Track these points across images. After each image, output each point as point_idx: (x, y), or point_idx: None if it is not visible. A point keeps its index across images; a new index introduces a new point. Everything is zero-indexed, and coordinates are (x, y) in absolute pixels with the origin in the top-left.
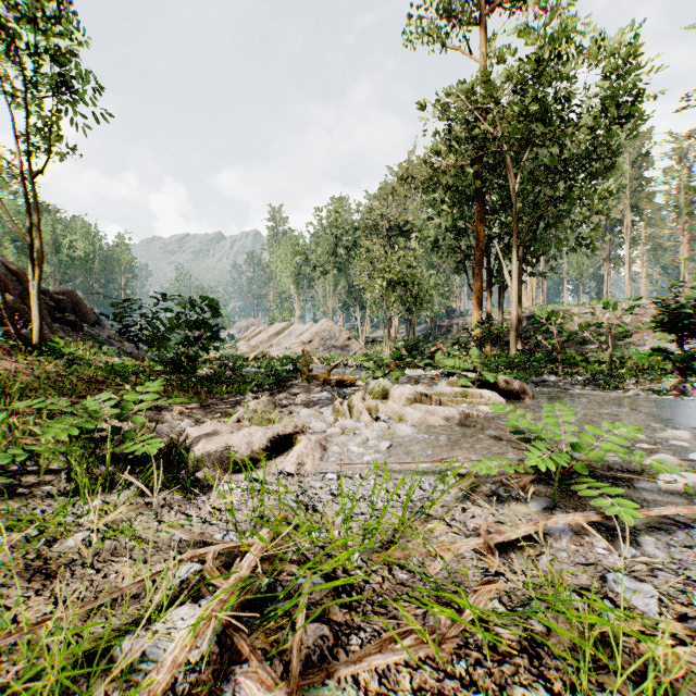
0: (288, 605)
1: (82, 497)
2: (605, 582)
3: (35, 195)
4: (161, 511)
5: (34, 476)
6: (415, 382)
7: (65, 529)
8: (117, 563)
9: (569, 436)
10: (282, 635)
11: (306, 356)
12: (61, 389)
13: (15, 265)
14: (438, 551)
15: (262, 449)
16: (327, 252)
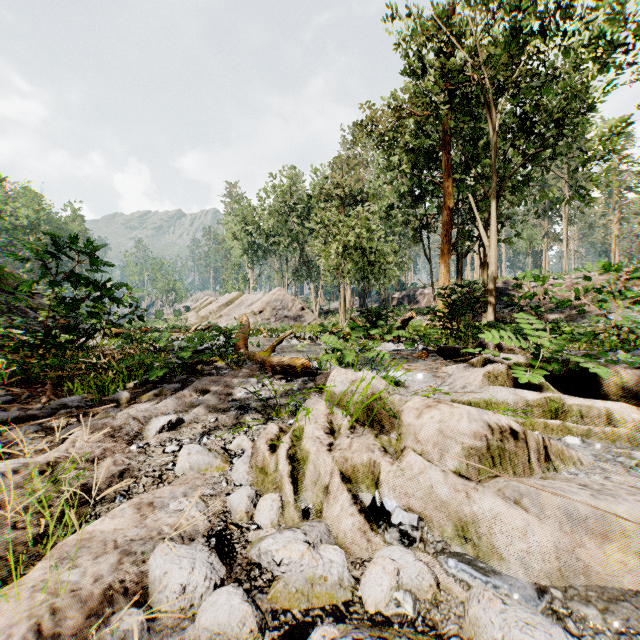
0: None
1: None
2: None
3: None
4: None
5: None
6: (403, 365)
7: None
8: None
9: None
10: None
11: (243, 326)
12: None
13: None
14: None
15: None
16: (281, 222)
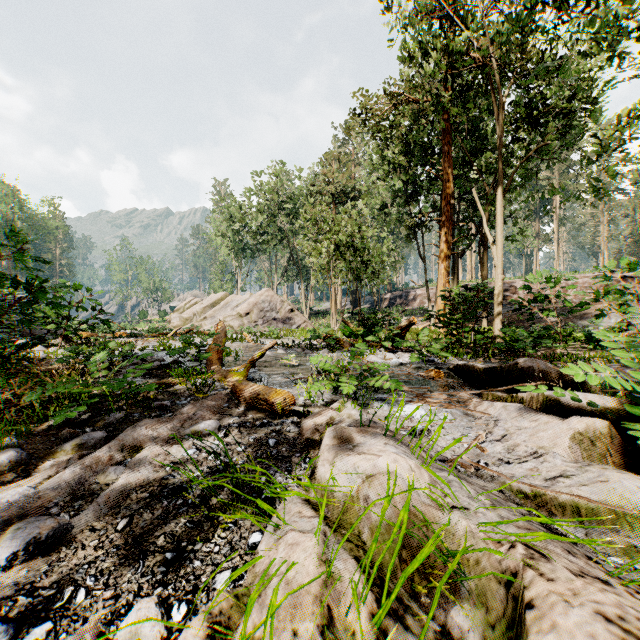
0: None
1: None
2: None
3: None
4: None
5: None
6: (418, 395)
7: None
8: None
9: None
10: None
11: (218, 335)
12: None
13: None
14: None
15: None
16: (270, 220)
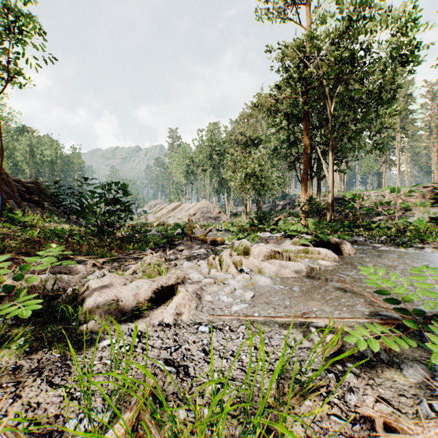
0: None
1: None
2: None
3: None
4: (26, 380)
5: None
6: (266, 241)
7: None
8: None
9: None
10: None
11: (190, 223)
12: None
13: None
14: None
15: (147, 300)
16: (206, 157)
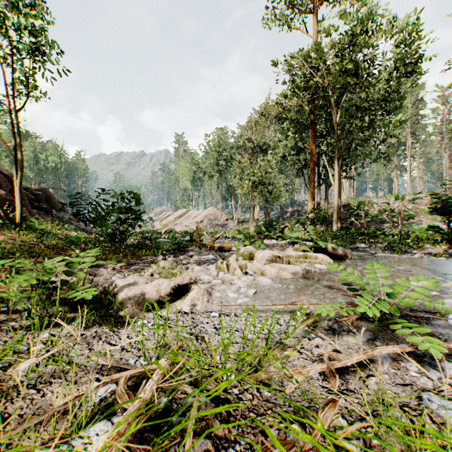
0: (179, 426)
1: (36, 331)
2: (421, 400)
3: (17, 123)
4: (92, 341)
5: (5, 315)
6: (271, 248)
7: (19, 356)
8: (54, 384)
9: (385, 287)
10: (174, 450)
11: (198, 231)
12: (31, 253)
13: (7, 171)
14: (293, 374)
15: (167, 295)
16: (213, 163)
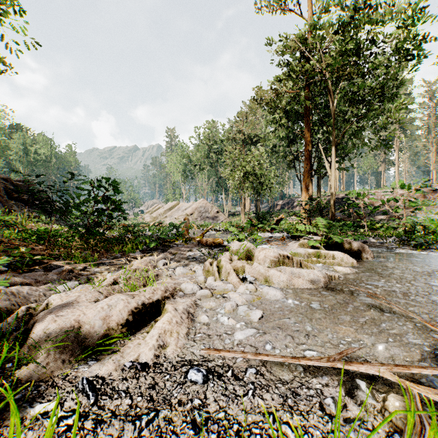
0: None
1: None
2: None
3: None
4: None
5: None
6: (269, 243)
7: None
8: None
9: None
10: None
11: (186, 223)
12: None
13: None
14: None
15: (121, 324)
16: (203, 156)
